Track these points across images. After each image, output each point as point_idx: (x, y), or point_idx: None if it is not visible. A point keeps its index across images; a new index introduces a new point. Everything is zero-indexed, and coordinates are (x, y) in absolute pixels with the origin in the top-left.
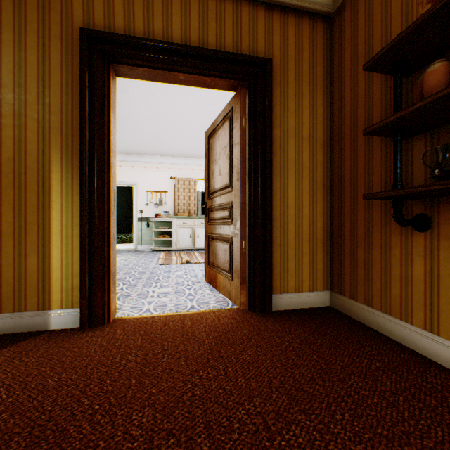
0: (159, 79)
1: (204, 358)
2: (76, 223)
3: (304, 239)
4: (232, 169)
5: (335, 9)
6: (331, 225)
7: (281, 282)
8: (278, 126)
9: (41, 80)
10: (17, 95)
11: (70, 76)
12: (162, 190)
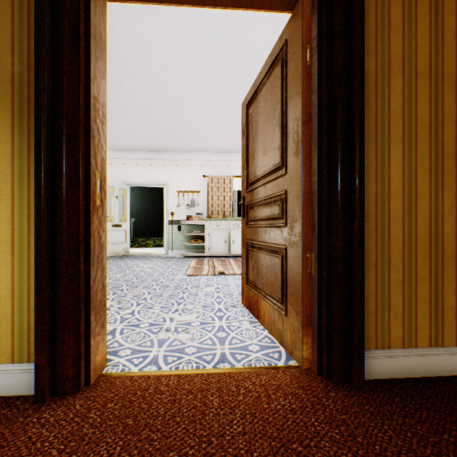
0: None
1: None
2: (34, 224)
3: (420, 253)
4: (285, 138)
5: None
6: None
7: (377, 328)
8: (371, 54)
9: None
10: None
11: None
12: (195, 189)
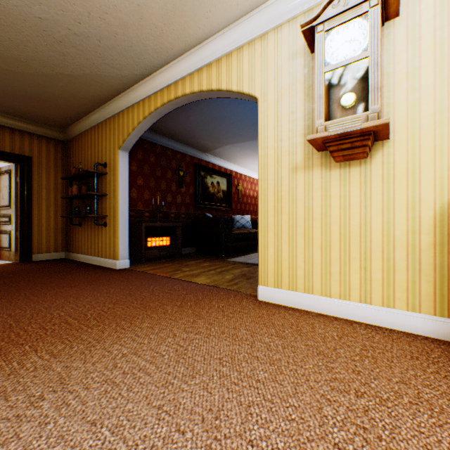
0: None
1: None
2: None
3: (52, 231)
4: (11, 198)
5: (66, 141)
6: (66, 225)
7: (39, 249)
8: (37, 184)
9: None
10: None
11: None
12: None
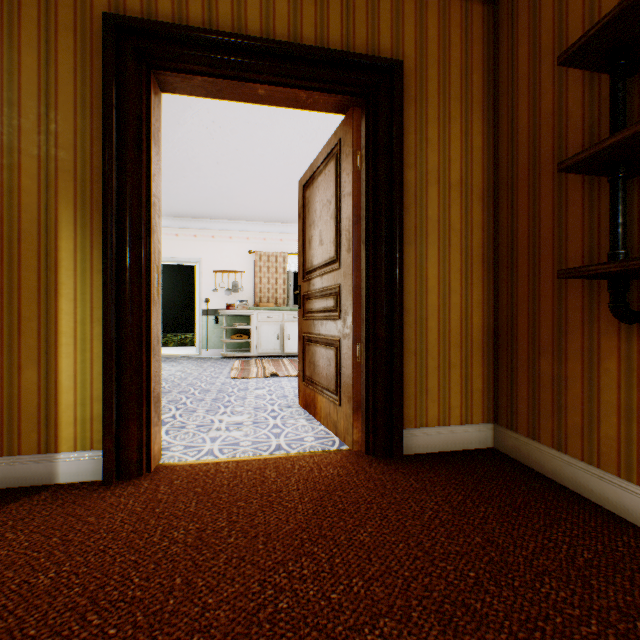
0: (227, 96)
1: (296, 538)
2: (97, 317)
3: (453, 342)
4: (340, 234)
5: None
6: (495, 320)
7: (417, 409)
8: (411, 167)
9: (44, 96)
10: (7, 119)
11: (89, 90)
12: (237, 269)
